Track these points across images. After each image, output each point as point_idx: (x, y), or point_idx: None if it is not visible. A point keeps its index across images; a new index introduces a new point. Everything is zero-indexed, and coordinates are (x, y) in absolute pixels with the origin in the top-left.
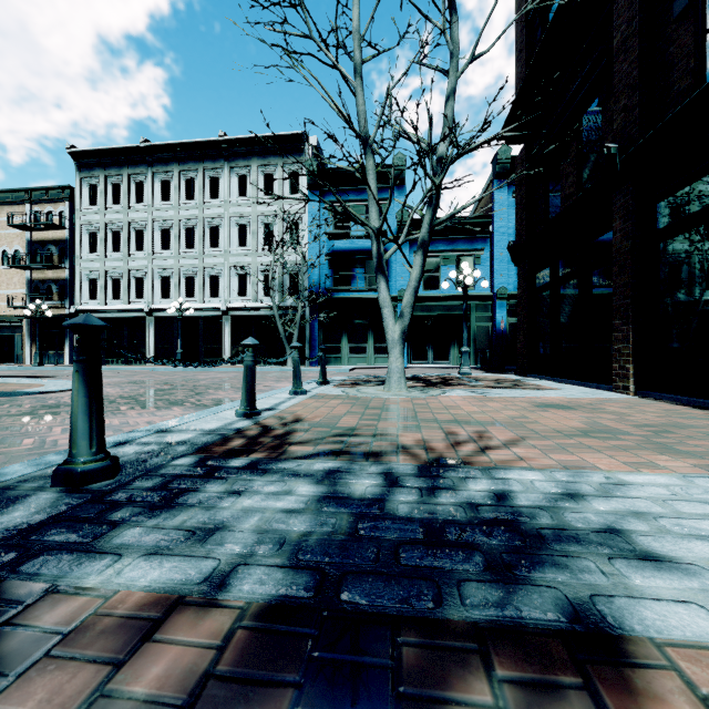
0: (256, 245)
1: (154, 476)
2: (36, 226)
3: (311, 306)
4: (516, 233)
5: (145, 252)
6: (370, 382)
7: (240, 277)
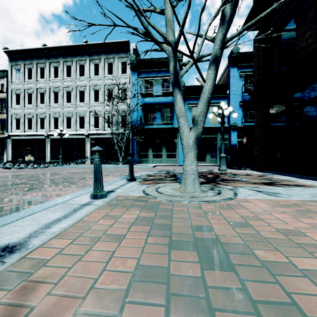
0: (103, 100)
1: None
2: None
3: (132, 132)
4: (254, 84)
5: (45, 104)
6: (166, 178)
7: (95, 117)
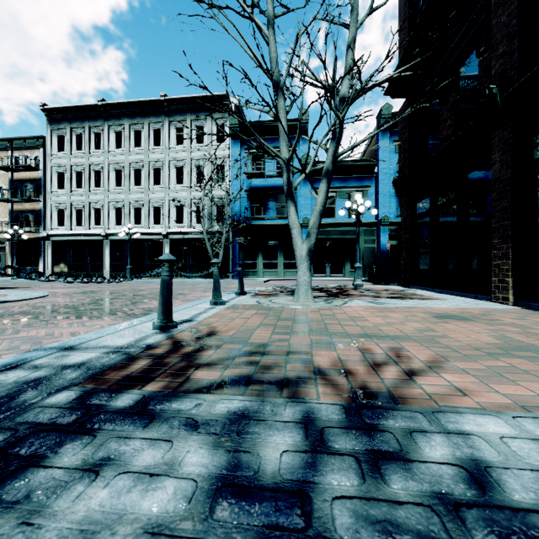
0: (190, 183)
1: (2, 429)
2: (16, 168)
3: (234, 231)
4: (400, 170)
5: (102, 188)
6: (281, 293)
7: (178, 208)
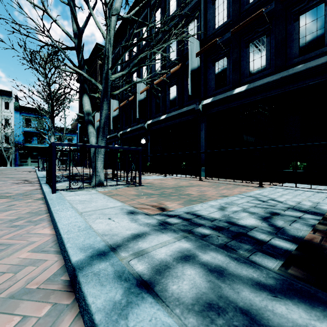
0: None
1: None
2: None
3: (16, 147)
4: (79, 140)
5: None
6: None
7: None
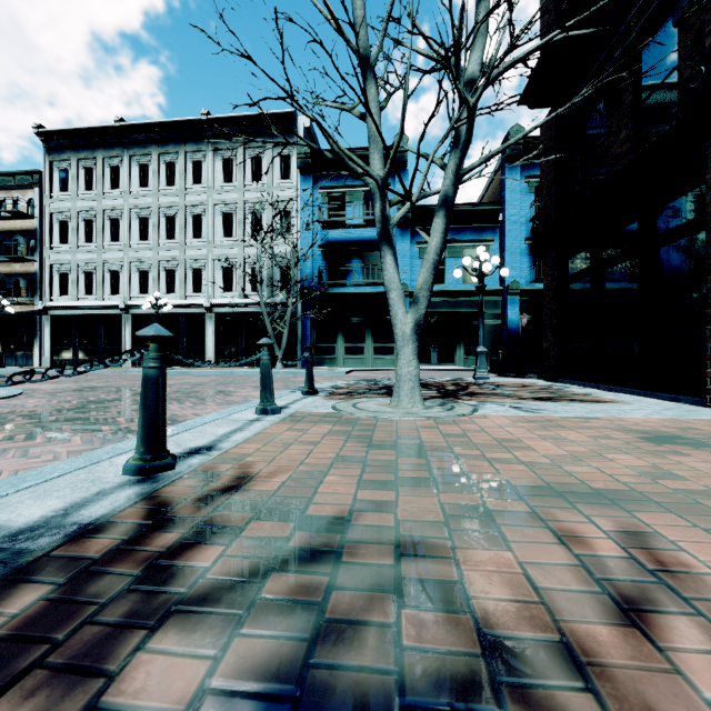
0: (243, 235)
1: None
2: (2, 215)
3: (303, 302)
4: (542, 212)
5: (121, 242)
6: (370, 391)
7: (226, 270)
